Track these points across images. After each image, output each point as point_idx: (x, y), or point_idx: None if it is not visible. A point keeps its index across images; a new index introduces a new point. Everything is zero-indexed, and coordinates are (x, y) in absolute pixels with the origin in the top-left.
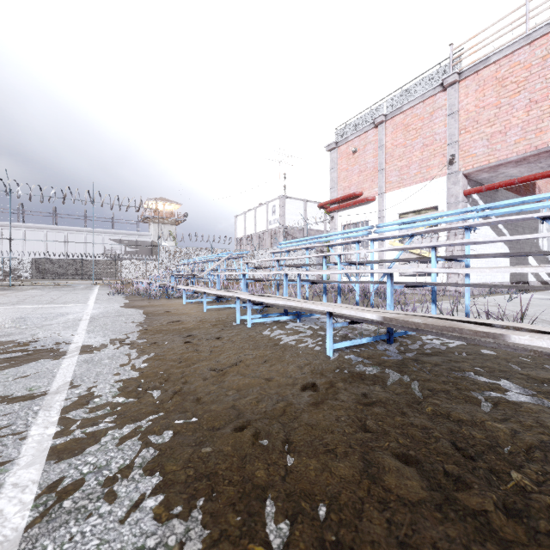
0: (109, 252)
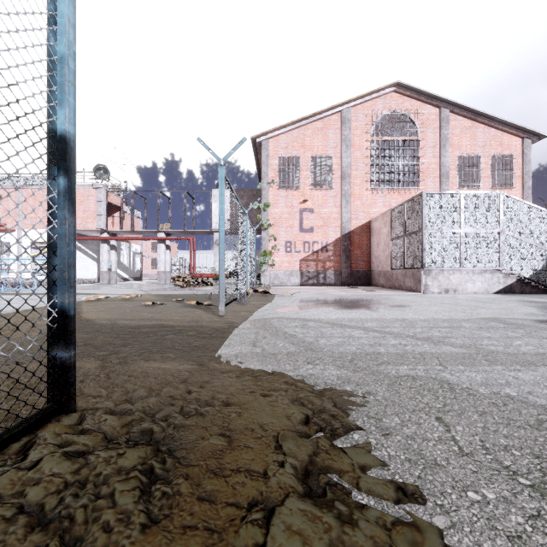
0: None
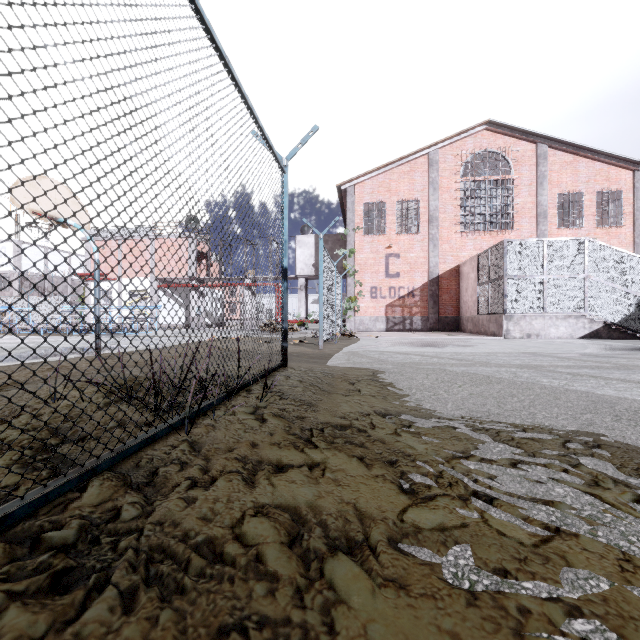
0: None
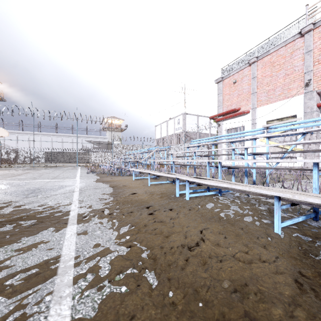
0: (85, 147)
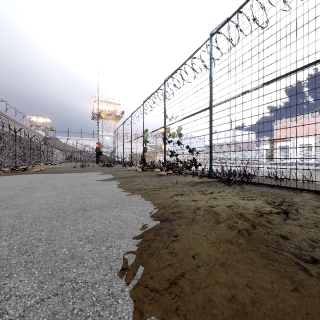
0: None
